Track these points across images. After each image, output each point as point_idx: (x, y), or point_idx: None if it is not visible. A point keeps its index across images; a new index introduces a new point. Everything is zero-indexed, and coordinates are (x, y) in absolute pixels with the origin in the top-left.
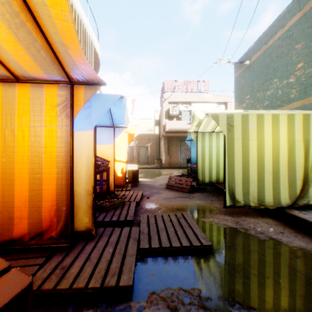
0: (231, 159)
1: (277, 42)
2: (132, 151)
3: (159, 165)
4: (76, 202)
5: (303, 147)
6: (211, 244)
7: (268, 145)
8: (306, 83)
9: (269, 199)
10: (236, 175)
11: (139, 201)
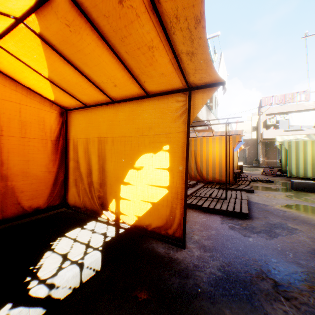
0: (289, 159)
1: None
2: None
3: (256, 165)
4: None
5: None
6: (272, 180)
7: (308, 153)
8: None
9: (309, 175)
10: (292, 165)
11: (247, 175)
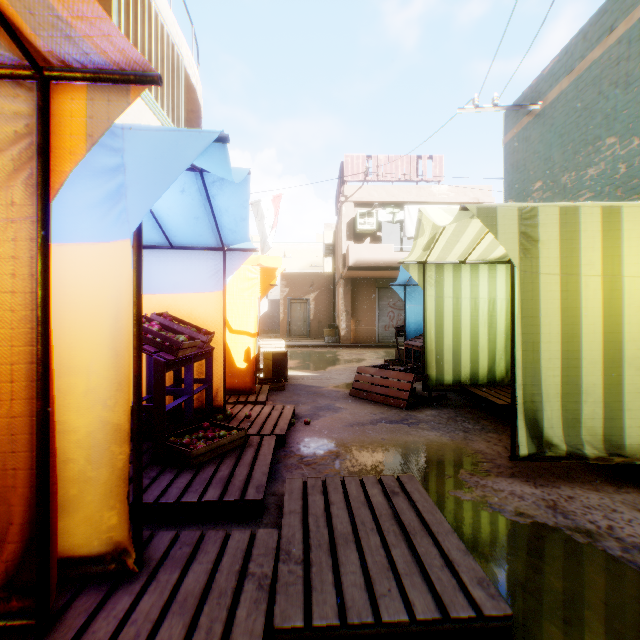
0: (532, 329)
1: (615, 49)
2: (276, 311)
3: (333, 341)
4: (77, 464)
5: None
6: (511, 614)
7: (633, 290)
8: None
9: (636, 439)
10: (545, 373)
11: (284, 434)
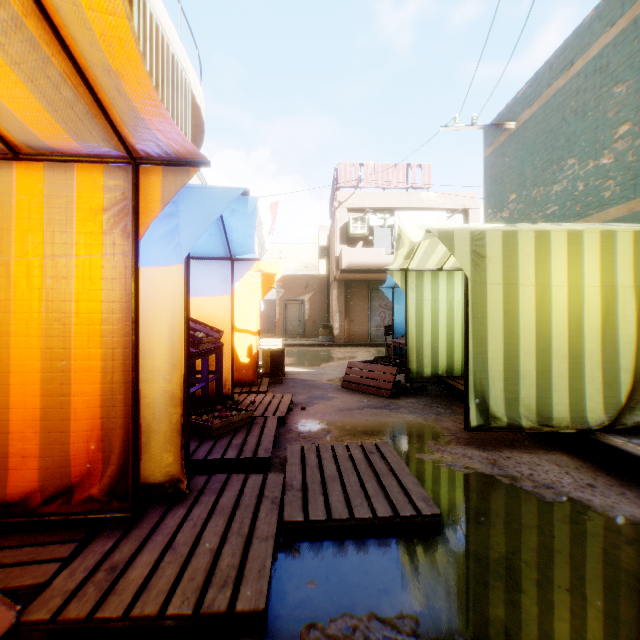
0: (481, 327)
1: (575, 81)
2: (272, 311)
3: (327, 340)
4: (146, 420)
5: (634, 301)
6: (440, 514)
7: (559, 296)
8: (637, 166)
9: (561, 413)
10: (491, 362)
11: (284, 415)
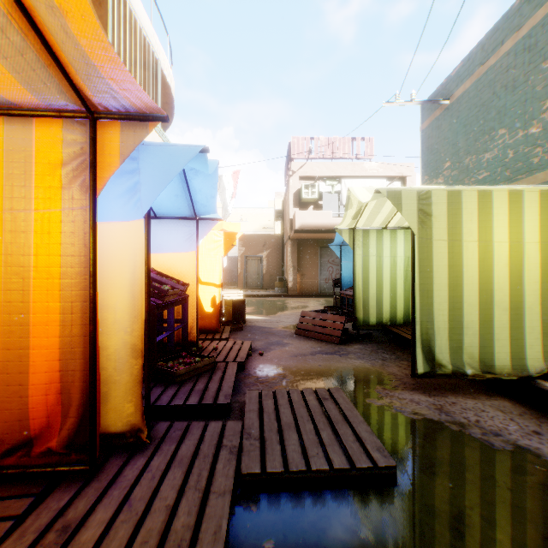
0: (427, 281)
1: (505, 59)
2: (234, 266)
3: (282, 291)
4: (107, 371)
5: None
6: (396, 465)
7: (501, 252)
8: None
9: (503, 361)
10: (437, 313)
11: (243, 361)
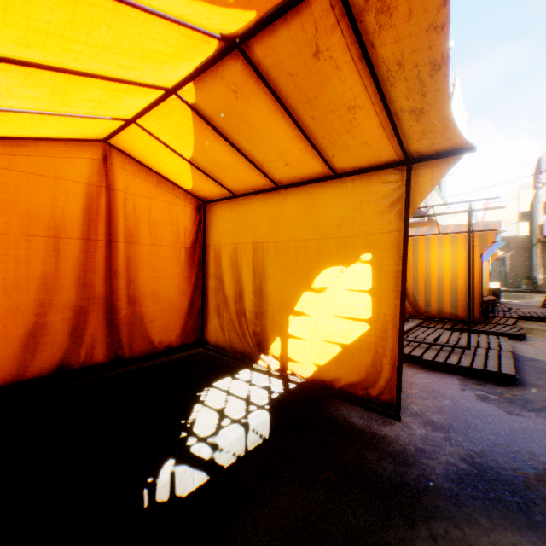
0: None
1: None
2: None
3: (528, 289)
4: None
5: None
6: None
7: None
8: None
9: None
10: None
11: (508, 307)
